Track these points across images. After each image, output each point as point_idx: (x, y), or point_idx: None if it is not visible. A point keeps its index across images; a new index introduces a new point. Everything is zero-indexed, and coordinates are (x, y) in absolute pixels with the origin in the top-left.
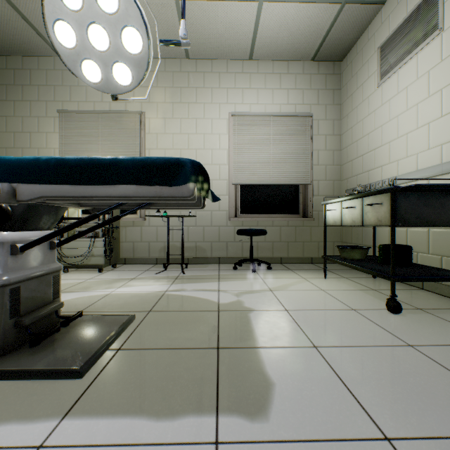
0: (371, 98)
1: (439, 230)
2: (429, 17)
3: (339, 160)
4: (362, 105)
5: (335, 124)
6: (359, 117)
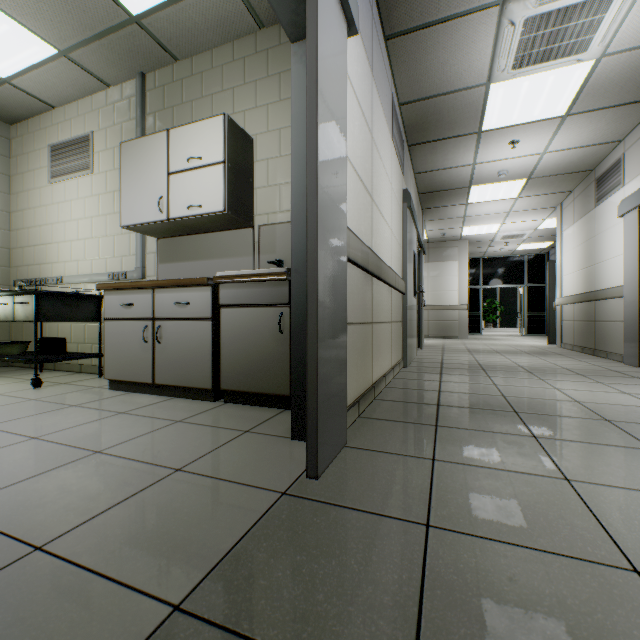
0: (44, 191)
1: (92, 325)
2: (86, 155)
3: (9, 243)
4: (35, 193)
5: (1, 197)
6: (32, 204)
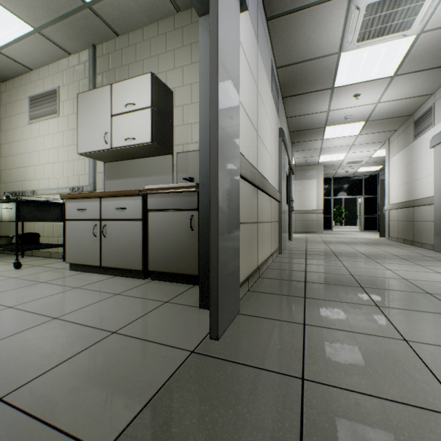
0: (25, 129)
1: (58, 224)
2: (54, 104)
3: (0, 166)
4: (19, 130)
5: None
6: (17, 138)
